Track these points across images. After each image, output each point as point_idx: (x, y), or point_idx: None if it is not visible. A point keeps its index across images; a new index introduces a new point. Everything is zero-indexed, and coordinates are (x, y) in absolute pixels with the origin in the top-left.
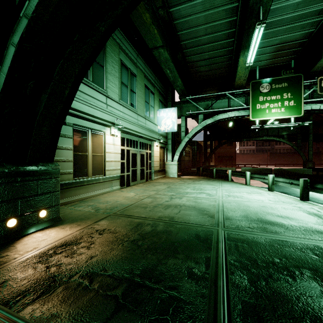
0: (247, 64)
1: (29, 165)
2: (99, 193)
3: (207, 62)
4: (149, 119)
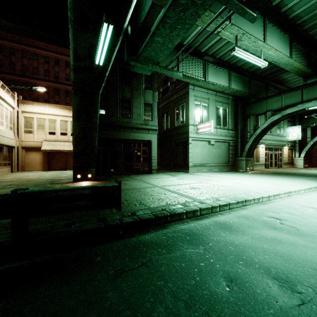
0: None
1: (249, 158)
2: (257, 168)
3: None
4: (280, 135)
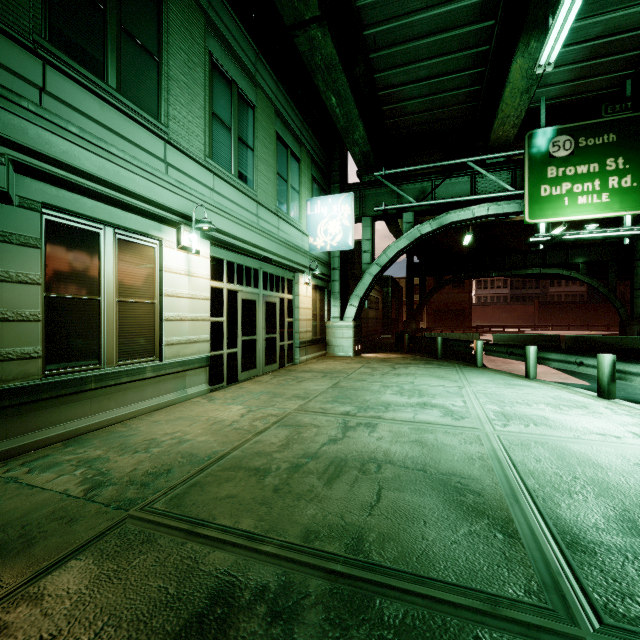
0: (537, 68)
1: None
2: (140, 408)
3: (423, 87)
4: (288, 219)
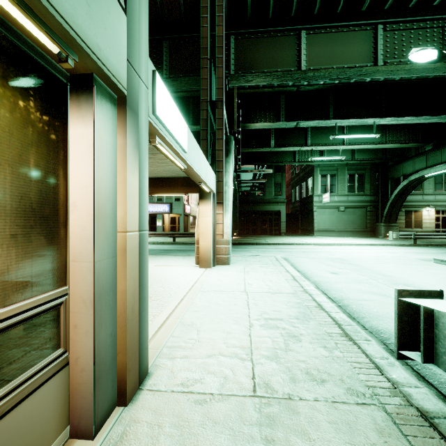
0: None
1: (390, 224)
2: None
3: None
4: None
